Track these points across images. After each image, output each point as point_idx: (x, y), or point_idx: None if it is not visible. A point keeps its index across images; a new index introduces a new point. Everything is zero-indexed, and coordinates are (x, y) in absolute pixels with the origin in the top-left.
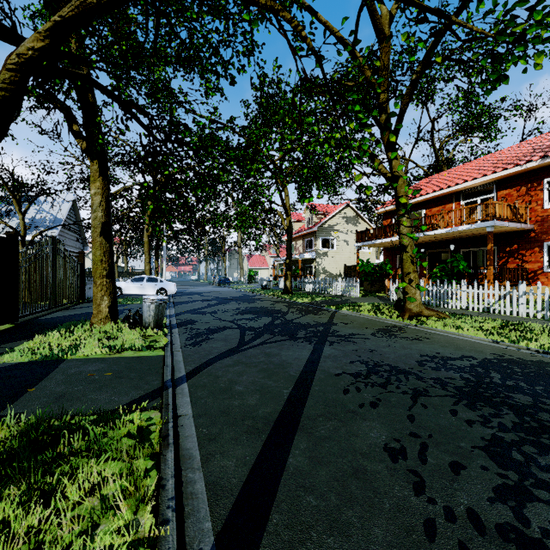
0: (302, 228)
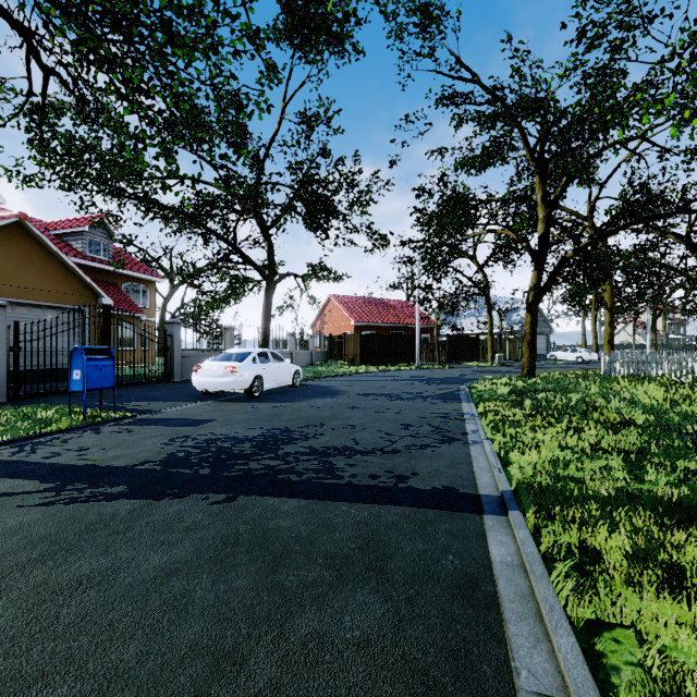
0: None
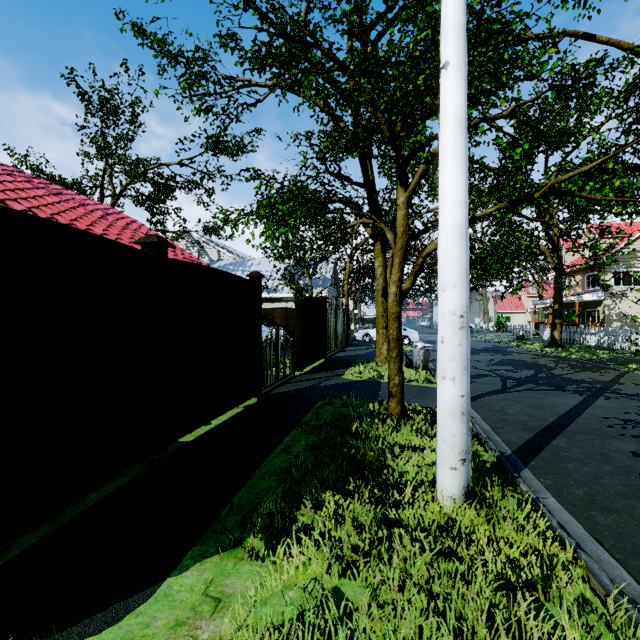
0: (581, 259)
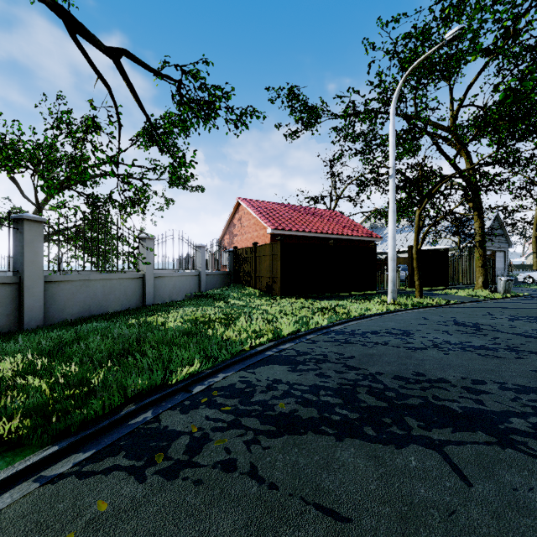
0: None
